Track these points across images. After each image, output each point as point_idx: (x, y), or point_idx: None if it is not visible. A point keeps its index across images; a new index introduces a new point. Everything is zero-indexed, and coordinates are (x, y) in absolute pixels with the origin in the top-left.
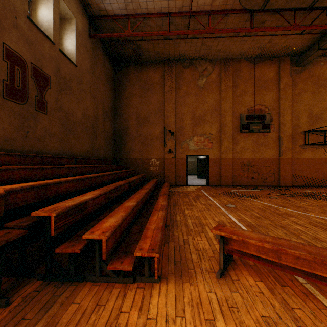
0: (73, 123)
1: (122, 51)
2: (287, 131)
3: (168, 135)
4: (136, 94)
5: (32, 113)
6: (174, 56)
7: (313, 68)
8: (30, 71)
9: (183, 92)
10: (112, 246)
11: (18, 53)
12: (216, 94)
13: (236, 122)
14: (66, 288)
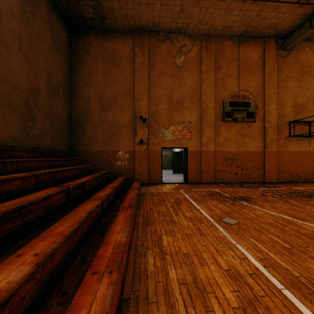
0: None
1: (79, 9)
2: (272, 120)
3: (139, 122)
4: (98, 69)
5: None
6: (147, 25)
7: (298, 53)
8: None
9: (157, 70)
10: None
11: None
12: (196, 76)
13: (218, 109)
14: None
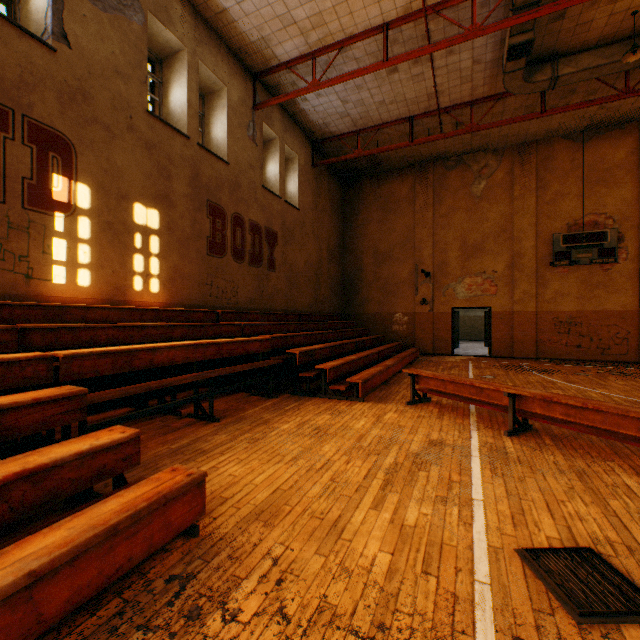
0: (296, 275)
1: (353, 165)
2: None
3: (421, 277)
4: (372, 219)
5: (265, 273)
6: (429, 156)
7: None
8: (264, 234)
9: (445, 208)
10: (333, 377)
11: (257, 223)
12: (504, 205)
13: (543, 248)
14: (305, 397)
